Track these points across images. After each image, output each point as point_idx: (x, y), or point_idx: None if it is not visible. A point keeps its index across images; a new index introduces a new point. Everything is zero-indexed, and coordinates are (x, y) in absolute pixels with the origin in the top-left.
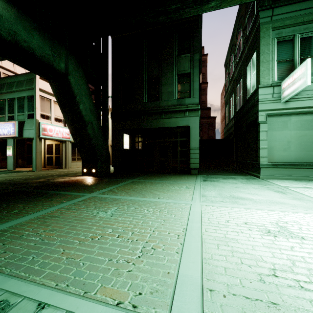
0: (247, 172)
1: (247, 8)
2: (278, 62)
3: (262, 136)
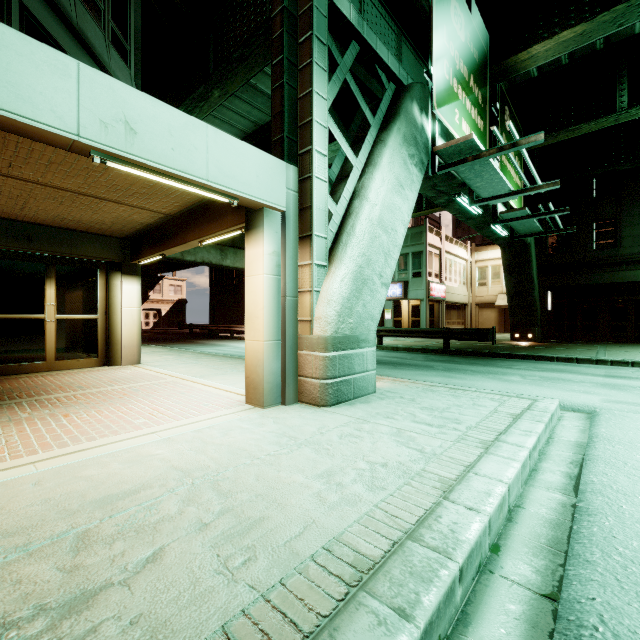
0: None
1: None
2: None
3: None
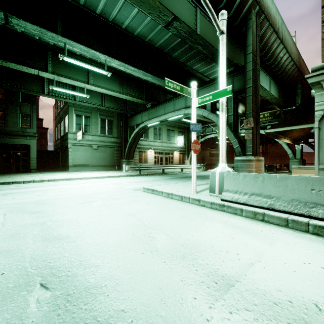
0: (65, 170)
1: None
2: (76, 124)
3: (70, 154)
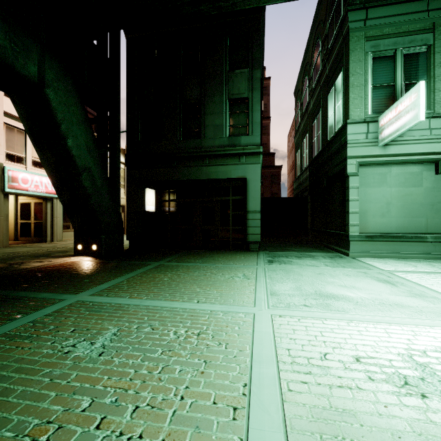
0: (328, 246)
1: (329, 8)
2: (373, 87)
3: (353, 195)
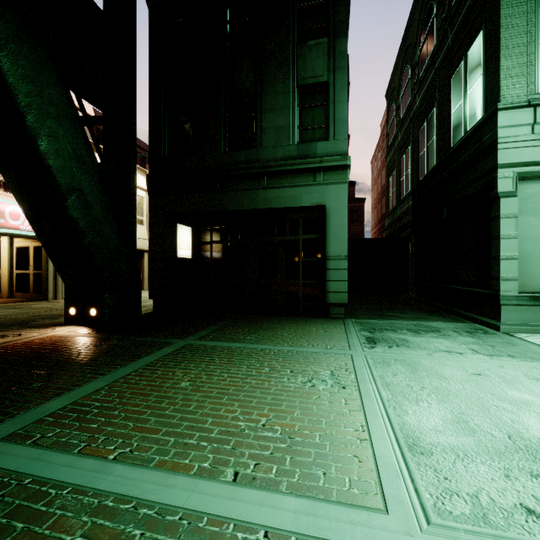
0: (452, 310)
1: None
2: None
3: (506, 229)
